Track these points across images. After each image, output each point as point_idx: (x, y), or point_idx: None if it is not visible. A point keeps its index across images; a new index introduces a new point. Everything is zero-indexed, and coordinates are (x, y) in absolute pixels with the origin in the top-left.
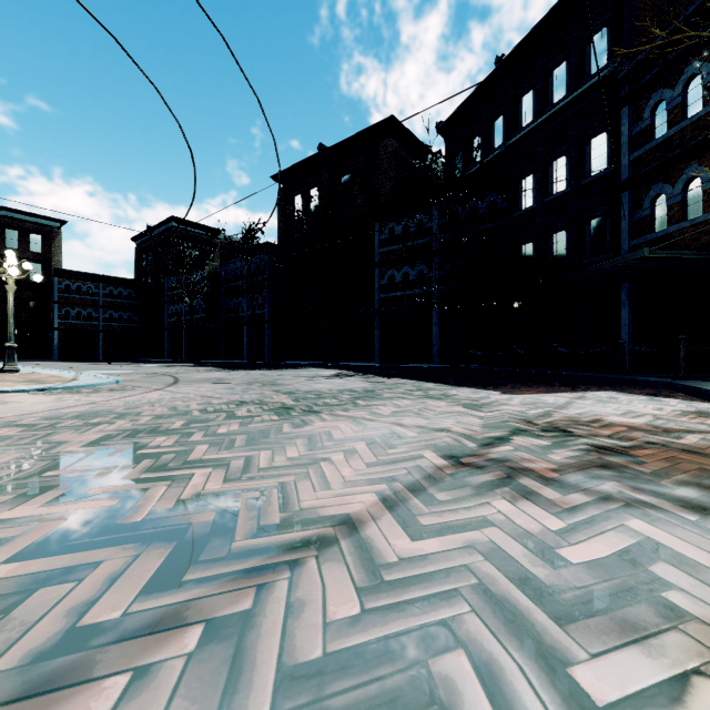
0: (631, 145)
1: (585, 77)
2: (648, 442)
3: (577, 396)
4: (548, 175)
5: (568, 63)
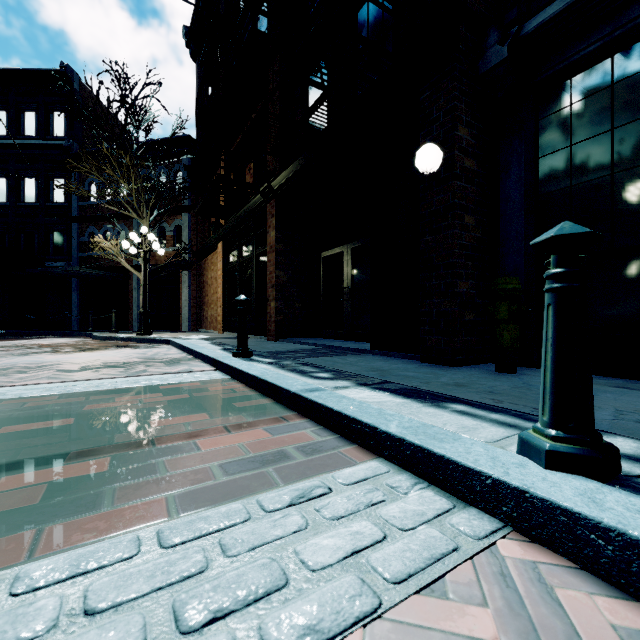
0: (79, 197)
1: (50, 134)
2: (50, 345)
3: (34, 340)
4: (21, 186)
5: (37, 115)
